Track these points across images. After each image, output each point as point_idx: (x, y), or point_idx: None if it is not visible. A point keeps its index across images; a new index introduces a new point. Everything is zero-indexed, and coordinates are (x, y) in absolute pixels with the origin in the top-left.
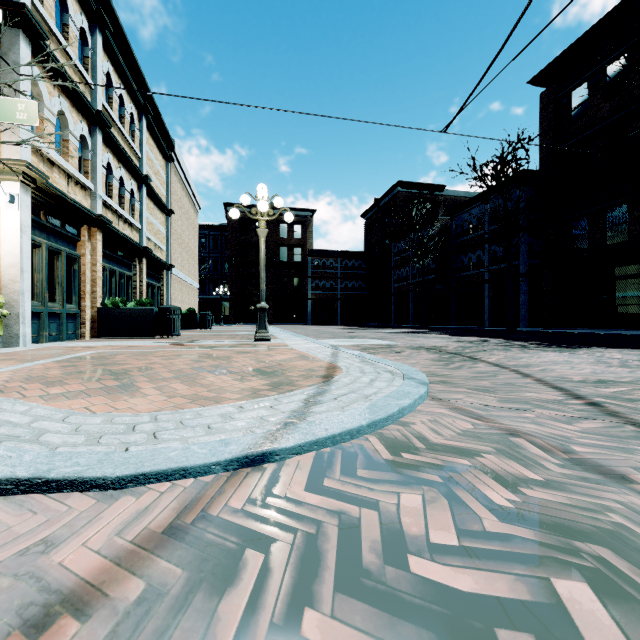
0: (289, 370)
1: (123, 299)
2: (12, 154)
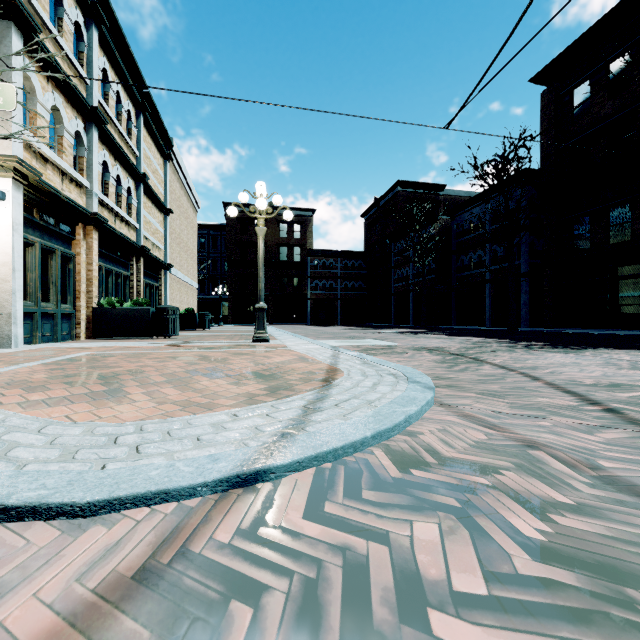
0: (288, 373)
1: (119, 299)
2: (3, 150)
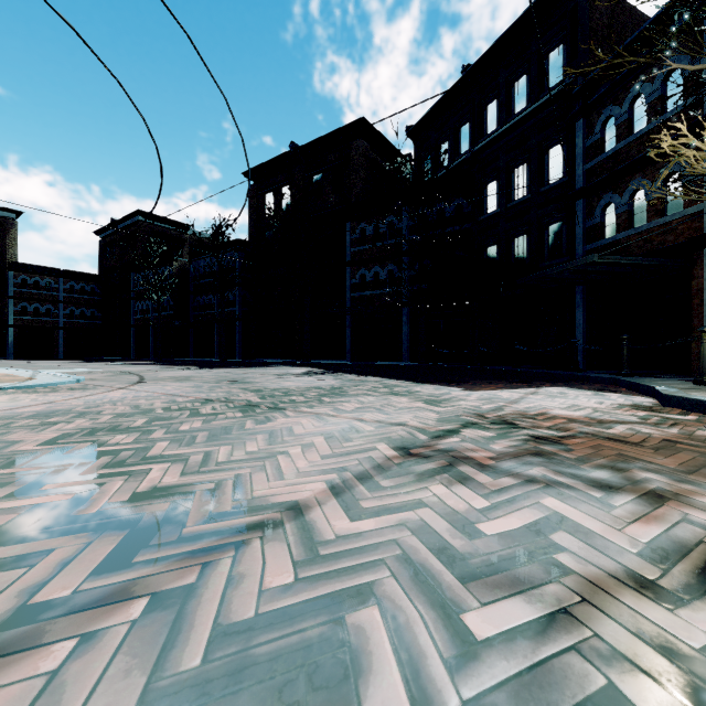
0: None
1: None
2: None
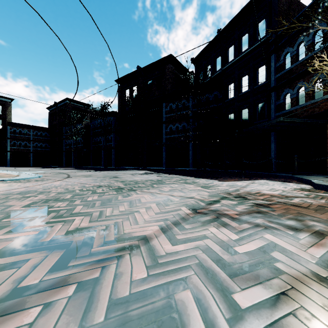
0: (3, 176)
1: None
2: None
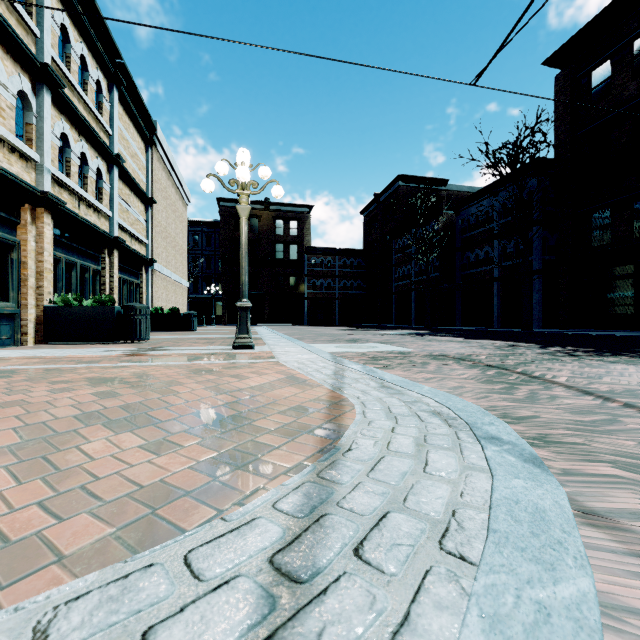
0: (265, 409)
1: (77, 296)
2: None
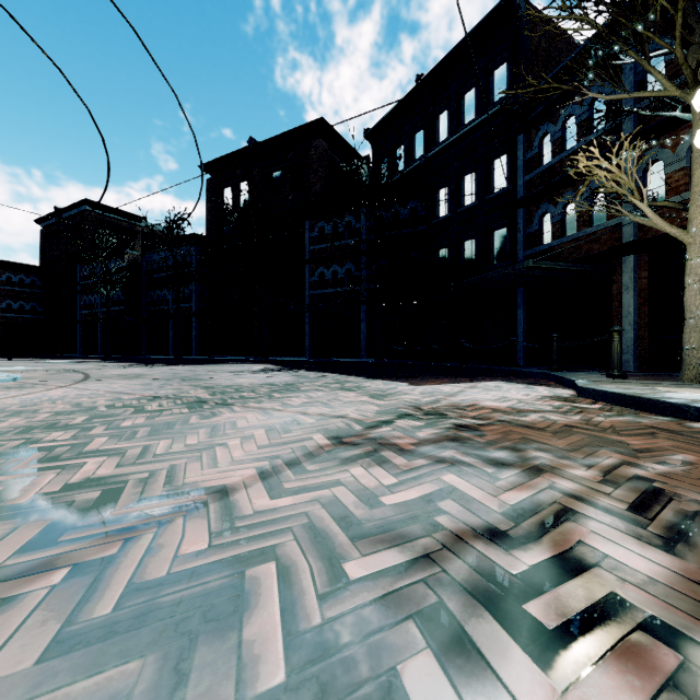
0: None
1: None
2: None
